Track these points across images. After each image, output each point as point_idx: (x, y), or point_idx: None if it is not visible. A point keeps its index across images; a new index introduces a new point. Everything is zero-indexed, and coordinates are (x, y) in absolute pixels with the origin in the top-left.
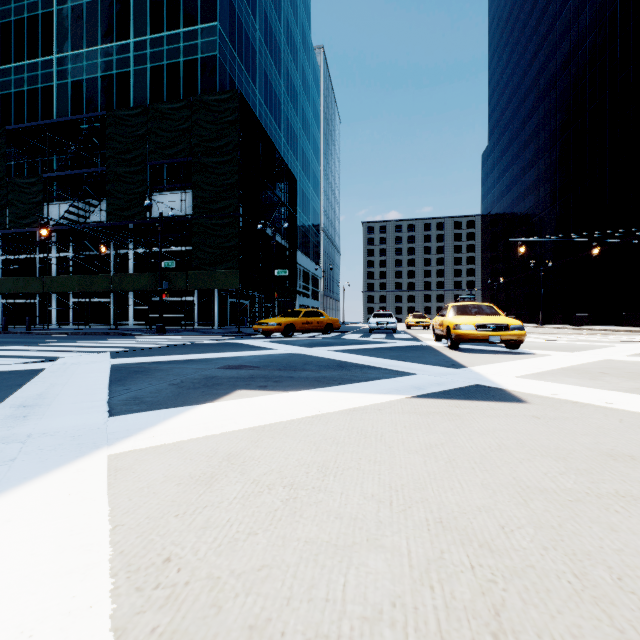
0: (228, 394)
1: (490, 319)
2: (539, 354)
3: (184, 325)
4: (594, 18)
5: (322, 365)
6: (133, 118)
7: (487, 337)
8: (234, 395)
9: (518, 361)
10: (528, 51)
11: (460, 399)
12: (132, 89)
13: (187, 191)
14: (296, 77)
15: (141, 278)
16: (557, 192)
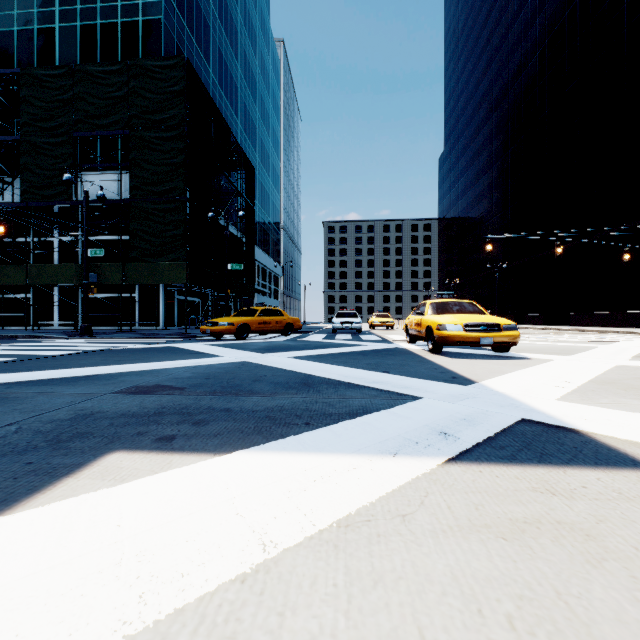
0: (77, 470)
1: (478, 318)
2: (536, 359)
3: (122, 325)
4: (544, 31)
5: (279, 382)
6: (55, 79)
7: (478, 339)
8: (88, 473)
9: (528, 370)
10: (482, 61)
11: (534, 463)
12: (58, 49)
13: (126, 171)
14: (254, 63)
15: (65, 270)
16: (509, 197)
